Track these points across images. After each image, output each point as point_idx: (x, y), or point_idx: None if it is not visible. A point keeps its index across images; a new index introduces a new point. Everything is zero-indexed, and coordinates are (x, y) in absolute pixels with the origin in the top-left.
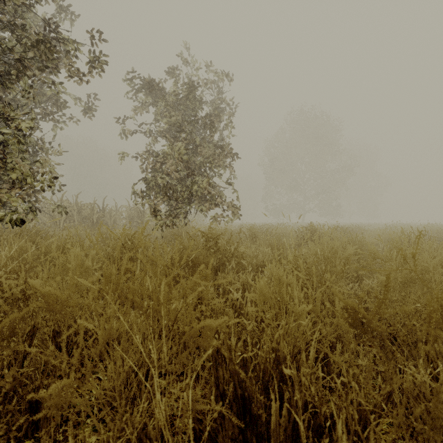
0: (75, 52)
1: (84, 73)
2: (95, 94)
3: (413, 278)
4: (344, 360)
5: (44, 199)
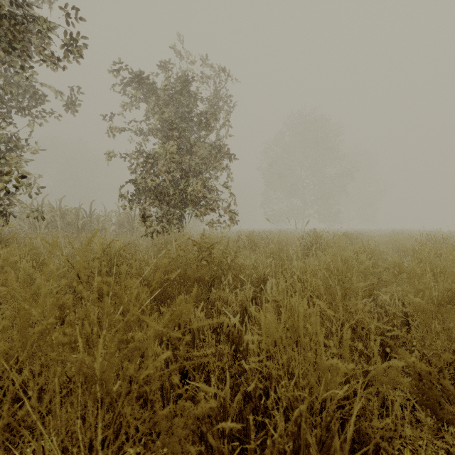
0: (46, 32)
1: (58, 57)
2: (78, 87)
3: (451, 298)
4: (385, 427)
5: (18, 202)
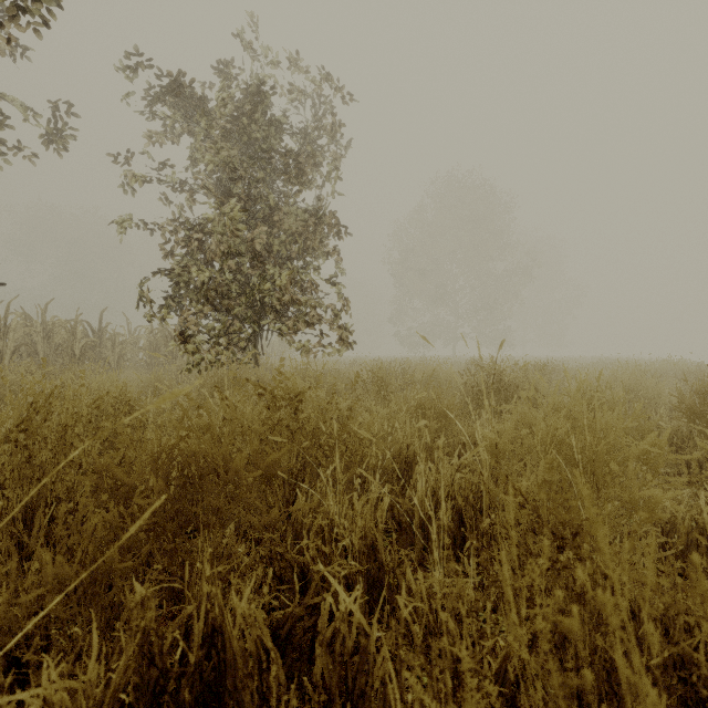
0: None
1: None
2: (68, 104)
3: None
4: None
5: None
